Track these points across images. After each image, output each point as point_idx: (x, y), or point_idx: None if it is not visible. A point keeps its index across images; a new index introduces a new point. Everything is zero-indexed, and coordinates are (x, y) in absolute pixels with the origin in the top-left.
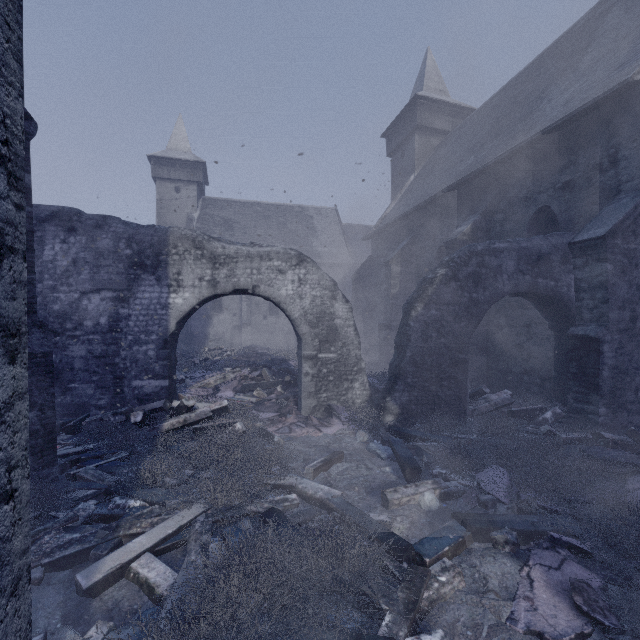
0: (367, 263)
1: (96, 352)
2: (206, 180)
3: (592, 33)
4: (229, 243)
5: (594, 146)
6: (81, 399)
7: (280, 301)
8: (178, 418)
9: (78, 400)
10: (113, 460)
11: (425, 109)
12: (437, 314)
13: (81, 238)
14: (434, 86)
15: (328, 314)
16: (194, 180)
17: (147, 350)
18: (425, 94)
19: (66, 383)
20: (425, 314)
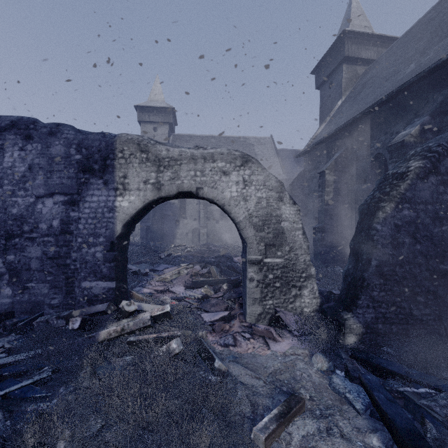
0: (300, 176)
1: (50, 253)
2: (175, 122)
3: None
4: (174, 147)
5: None
6: (37, 298)
7: (224, 203)
8: (116, 326)
9: (34, 298)
10: (29, 383)
11: (352, 42)
12: (411, 215)
13: (37, 145)
14: (359, 23)
15: (274, 216)
16: (166, 121)
17: (95, 252)
18: (352, 29)
19: (24, 282)
20: (396, 215)
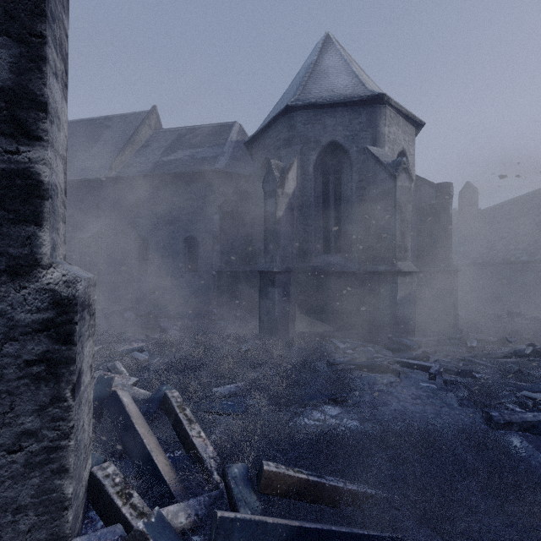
0: None
1: None
2: None
3: (100, 135)
4: None
5: (92, 196)
6: None
7: None
8: None
9: None
10: None
11: None
12: None
13: None
14: None
15: None
16: None
17: None
18: None
19: None
20: None
